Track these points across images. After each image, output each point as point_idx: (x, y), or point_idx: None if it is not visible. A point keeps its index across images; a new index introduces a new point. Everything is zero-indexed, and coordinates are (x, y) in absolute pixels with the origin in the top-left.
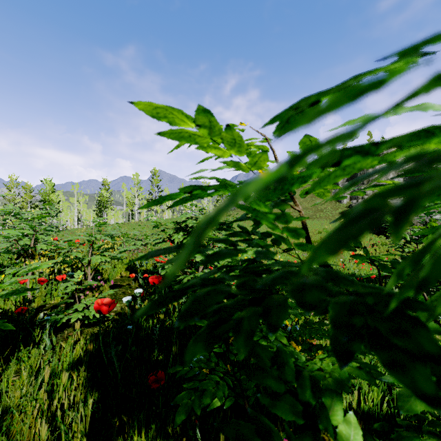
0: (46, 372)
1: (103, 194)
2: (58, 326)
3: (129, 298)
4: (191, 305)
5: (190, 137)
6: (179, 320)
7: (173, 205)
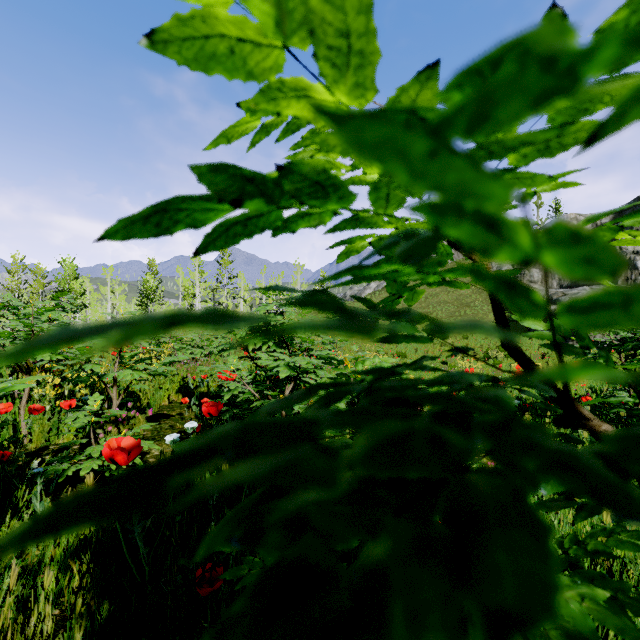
0: (13, 571)
1: (148, 281)
2: (64, 481)
3: (174, 436)
4: None
5: (233, 55)
6: None
7: (205, 247)
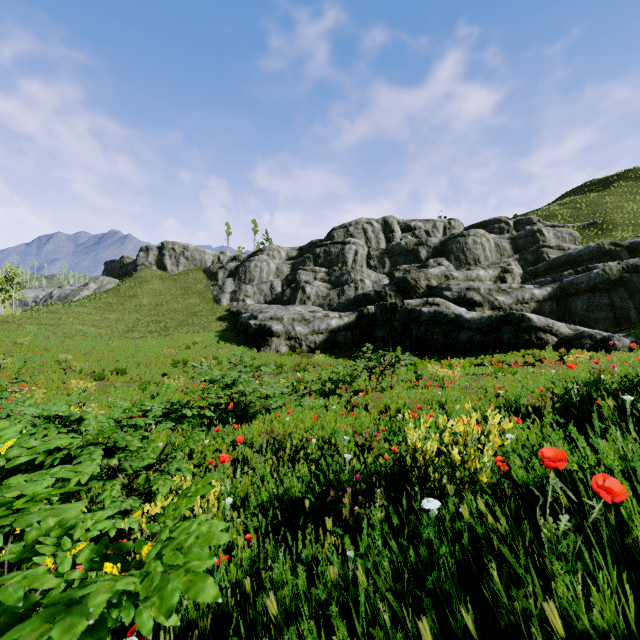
0: None
1: None
2: None
3: None
4: (2, 477)
5: None
6: (0, 480)
7: None
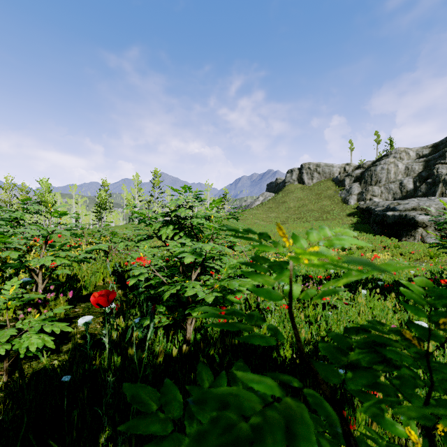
0: None
1: (101, 195)
2: None
3: (87, 318)
4: None
5: None
6: None
7: None
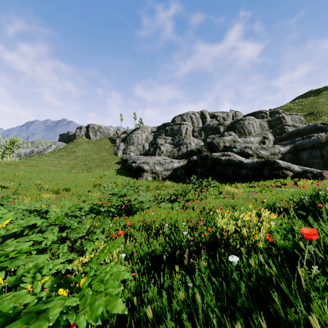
0: None
1: None
2: None
3: None
4: None
5: None
6: None
7: None
